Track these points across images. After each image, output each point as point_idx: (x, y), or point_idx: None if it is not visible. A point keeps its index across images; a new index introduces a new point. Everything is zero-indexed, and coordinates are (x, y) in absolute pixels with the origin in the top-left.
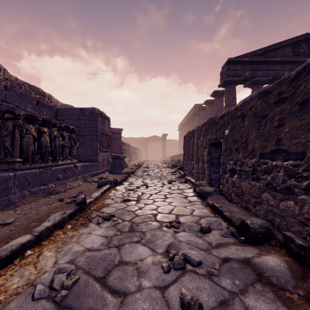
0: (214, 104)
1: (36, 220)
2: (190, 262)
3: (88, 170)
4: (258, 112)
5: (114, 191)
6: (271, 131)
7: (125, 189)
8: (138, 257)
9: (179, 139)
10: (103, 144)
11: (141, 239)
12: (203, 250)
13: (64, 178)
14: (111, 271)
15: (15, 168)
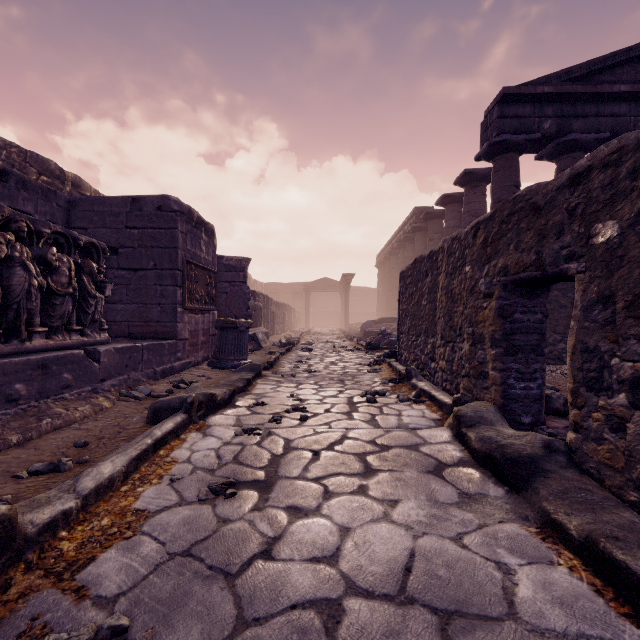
0: (463, 203)
1: None
2: None
3: (142, 361)
4: None
5: (197, 435)
6: None
7: (236, 425)
8: None
9: (379, 286)
10: (195, 293)
11: None
12: None
13: (43, 394)
14: None
15: None
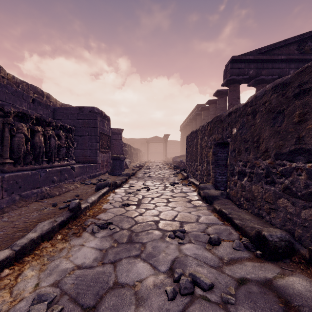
0: (217, 104)
1: (23, 229)
2: (199, 285)
3: (86, 171)
4: (273, 107)
5: (113, 194)
6: (290, 128)
7: (125, 192)
8: (137, 278)
9: (181, 140)
10: (103, 145)
11: (140, 252)
12: (214, 267)
13: (60, 181)
14: (103, 296)
15: (5, 170)
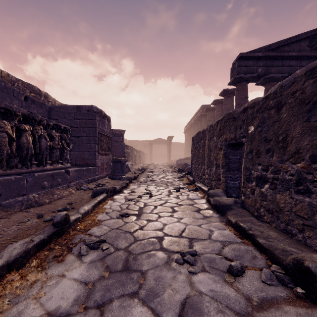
0: (223, 104)
1: None
2: None
3: (83, 175)
4: (307, 96)
5: (111, 201)
6: None
7: (125, 198)
8: None
9: (185, 142)
10: (103, 146)
11: (139, 287)
12: (241, 314)
13: (52, 186)
14: None
15: None
